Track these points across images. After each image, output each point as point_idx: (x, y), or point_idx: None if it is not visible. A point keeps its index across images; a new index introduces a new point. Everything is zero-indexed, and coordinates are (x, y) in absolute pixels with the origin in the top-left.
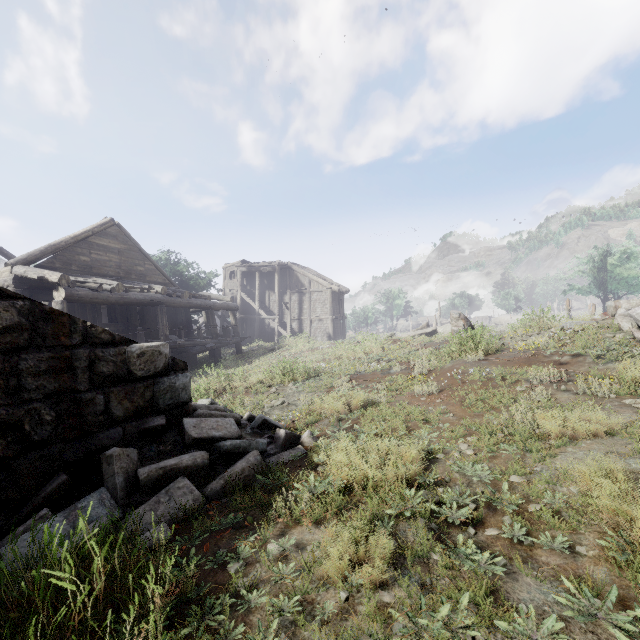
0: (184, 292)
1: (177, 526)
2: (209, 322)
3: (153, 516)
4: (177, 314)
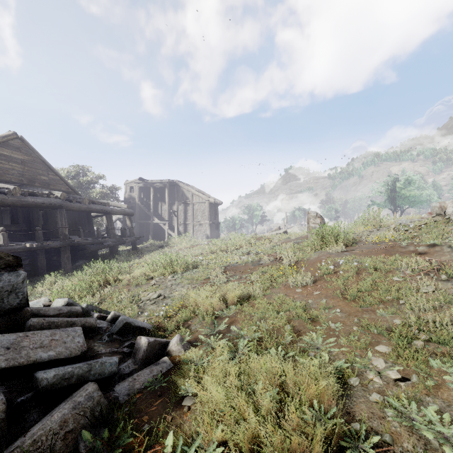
0: (84, 198)
1: None
2: (107, 224)
3: None
4: (80, 218)
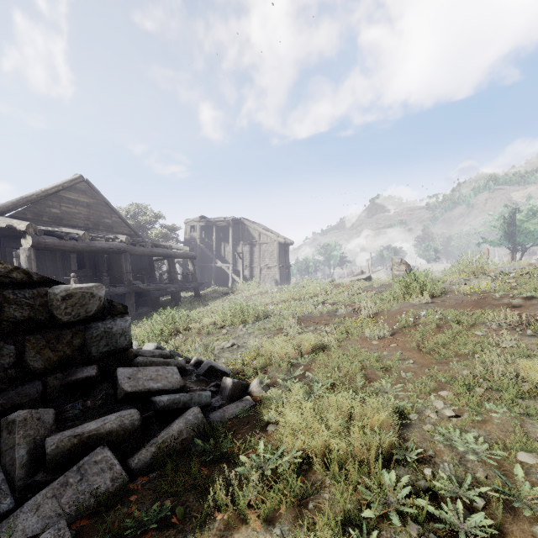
0: (147, 242)
1: (84, 521)
2: (170, 269)
3: (55, 506)
4: (141, 262)
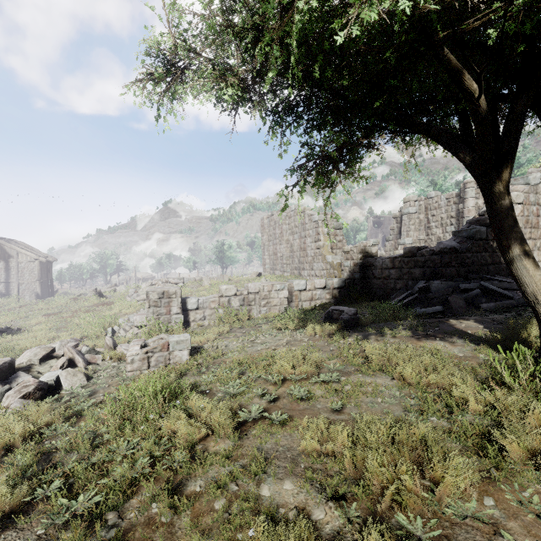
0: None
1: None
2: None
3: None
4: None
